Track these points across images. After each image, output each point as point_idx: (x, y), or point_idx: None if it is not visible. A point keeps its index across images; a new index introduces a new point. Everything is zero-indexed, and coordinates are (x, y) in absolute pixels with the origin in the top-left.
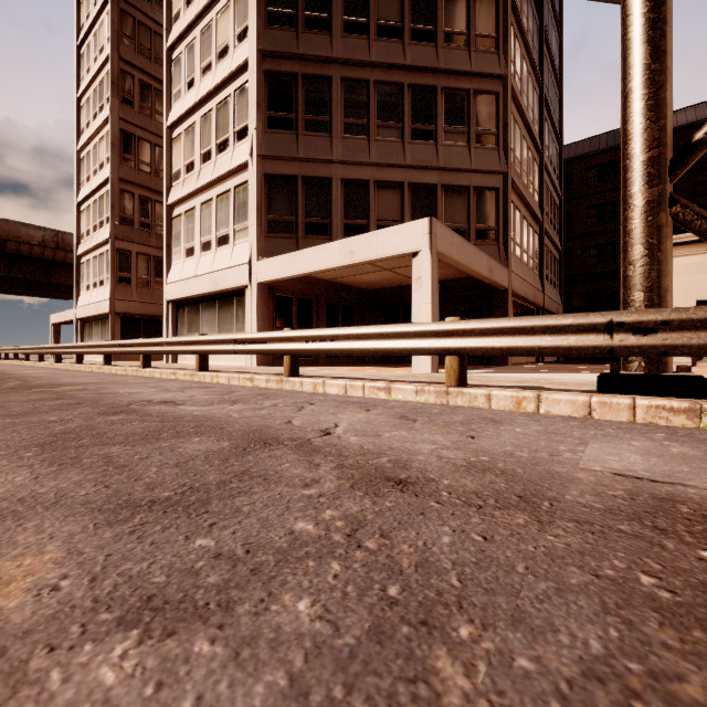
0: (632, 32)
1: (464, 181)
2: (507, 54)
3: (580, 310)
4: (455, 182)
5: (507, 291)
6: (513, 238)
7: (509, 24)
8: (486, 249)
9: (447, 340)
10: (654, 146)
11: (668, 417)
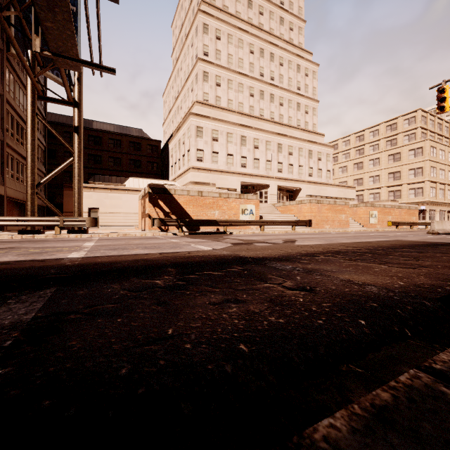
0: (28, 153)
1: None
2: (4, 85)
3: (56, 204)
4: None
5: (4, 196)
6: (8, 170)
7: (5, 71)
8: None
9: None
10: (32, 181)
11: (29, 238)
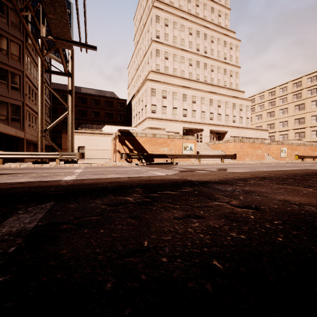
0: (38, 109)
1: (6, 100)
2: (24, 65)
3: (57, 144)
4: (2, 100)
5: (24, 138)
6: (27, 121)
7: (25, 55)
8: (15, 124)
9: (0, 155)
10: (41, 128)
11: (39, 166)
